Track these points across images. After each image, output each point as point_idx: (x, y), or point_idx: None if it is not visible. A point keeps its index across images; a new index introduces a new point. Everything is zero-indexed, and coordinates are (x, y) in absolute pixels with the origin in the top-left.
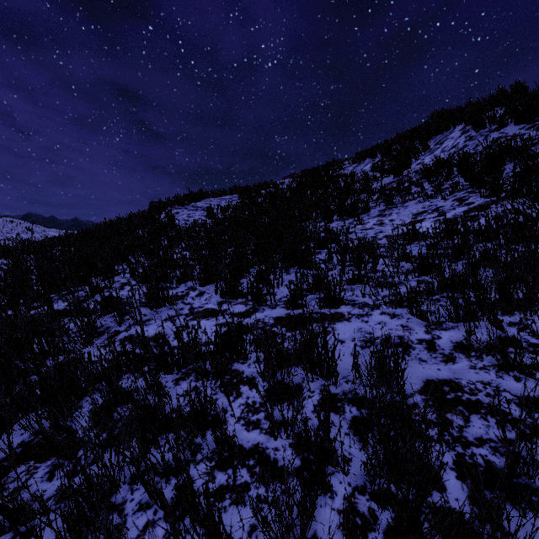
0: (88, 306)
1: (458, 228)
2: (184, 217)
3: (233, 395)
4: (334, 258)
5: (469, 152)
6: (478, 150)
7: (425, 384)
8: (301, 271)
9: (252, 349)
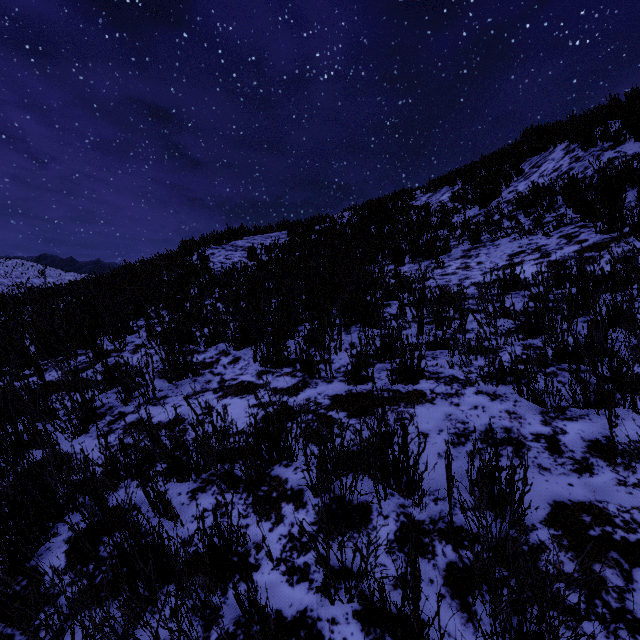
0: (80, 382)
1: (571, 274)
2: (221, 259)
3: (271, 519)
4: (408, 312)
5: (576, 177)
6: (588, 173)
7: (553, 509)
8: (366, 330)
9: (300, 443)
